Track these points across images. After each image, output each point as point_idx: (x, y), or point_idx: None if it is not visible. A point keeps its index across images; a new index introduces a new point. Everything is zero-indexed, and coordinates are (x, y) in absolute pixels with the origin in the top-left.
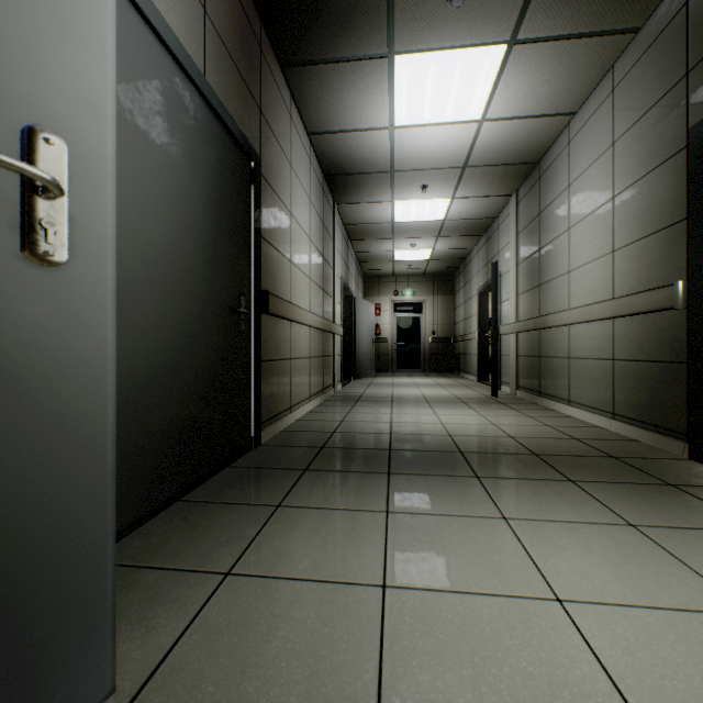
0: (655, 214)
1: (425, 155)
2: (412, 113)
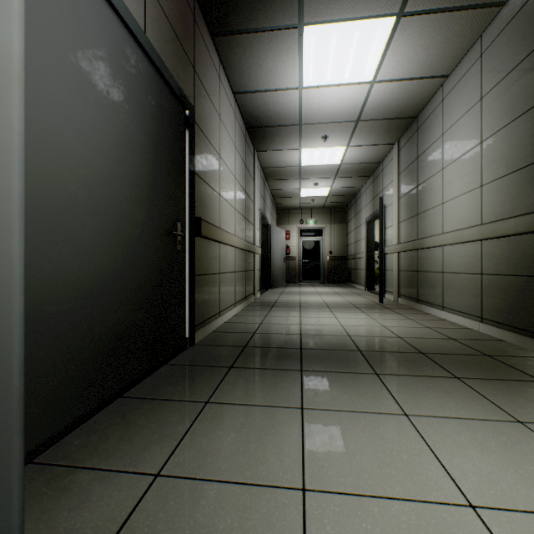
0: (519, 154)
1: (327, 111)
2: (317, 76)
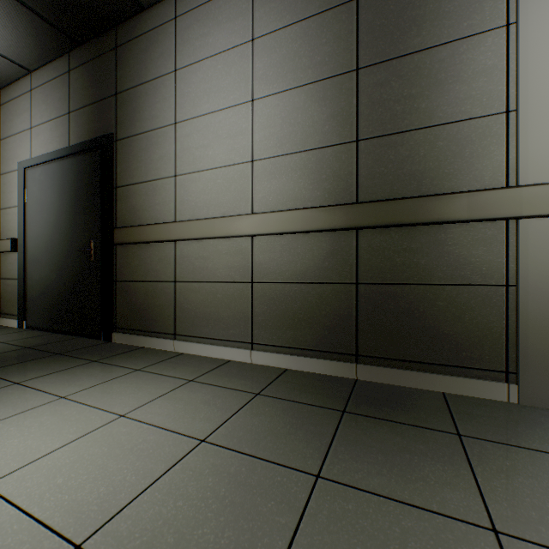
0: None
1: None
2: None
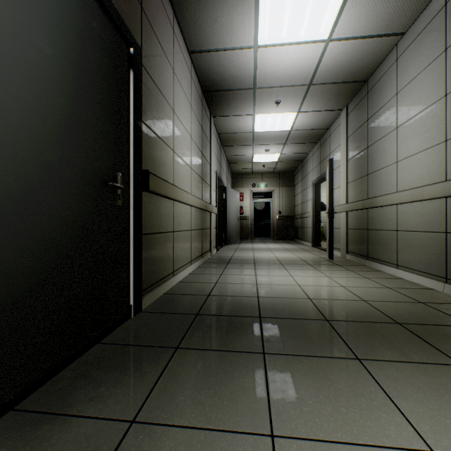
0: None
1: (281, 73)
2: (273, 32)
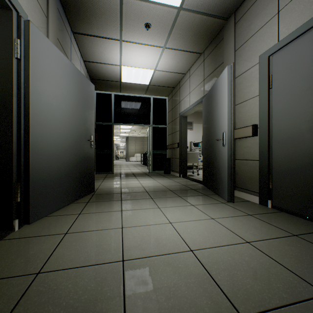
0: None
1: None
2: None
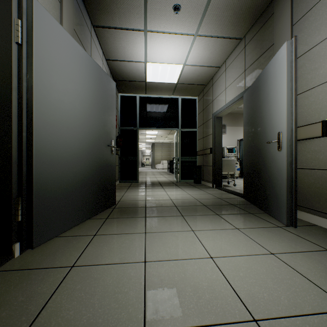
0: None
1: None
2: None
